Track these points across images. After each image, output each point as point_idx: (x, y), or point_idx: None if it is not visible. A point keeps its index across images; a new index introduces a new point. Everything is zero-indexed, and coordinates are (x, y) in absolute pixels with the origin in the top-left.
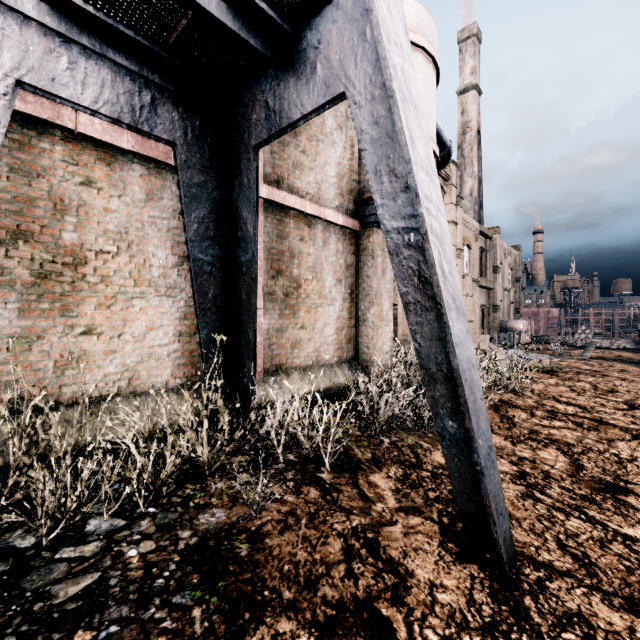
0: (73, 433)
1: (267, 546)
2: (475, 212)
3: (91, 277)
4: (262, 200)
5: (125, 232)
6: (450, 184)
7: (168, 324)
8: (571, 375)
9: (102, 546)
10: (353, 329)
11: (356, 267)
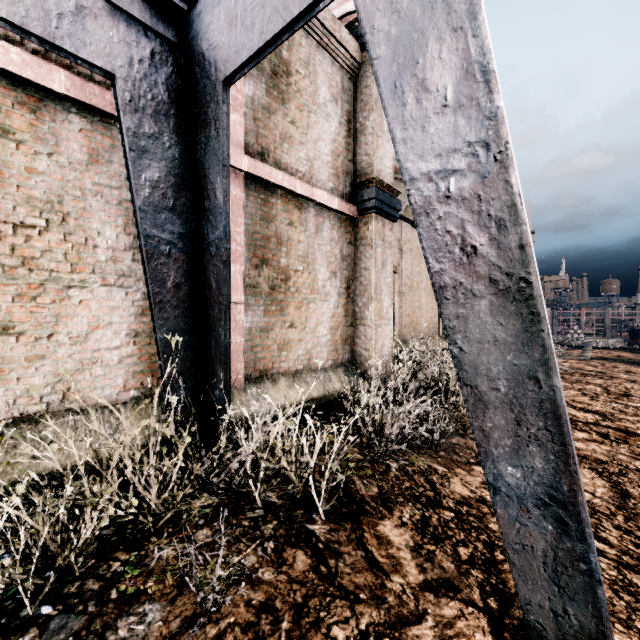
0: None
1: None
2: None
3: (7, 258)
4: (243, 174)
5: (58, 201)
6: None
7: (120, 321)
8: (577, 377)
9: None
10: (349, 328)
11: (353, 258)
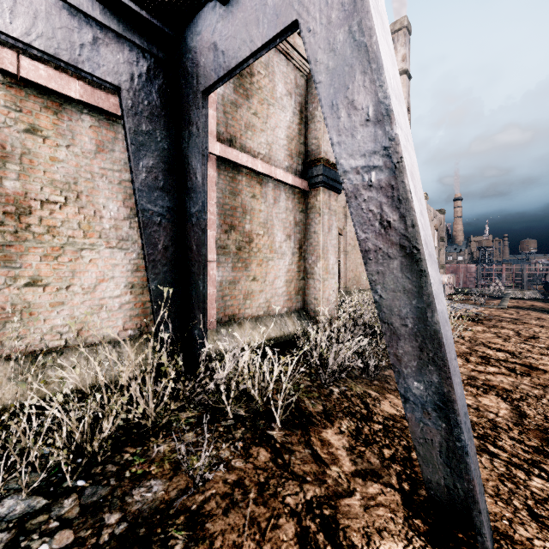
0: (13, 389)
1: (208, 534)
2: None
3: (36, 227)
4: (215, 157)
5: (74, 183)
6: None
7: (120, 276)
8: (494, 323)
9: (7, 540)
10: (301, 281)
11: (304, 224)
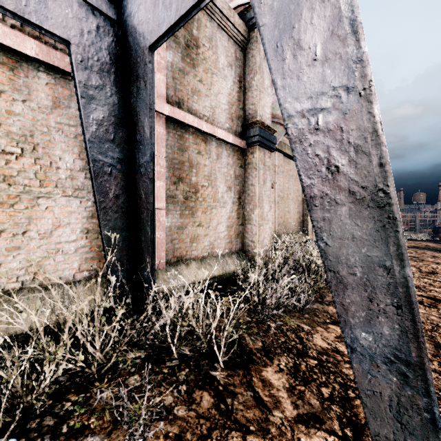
0: None
1: None
2: None
3: None
4: (165, 117)
5: (30, 135)
6: None
7: (75, 222)
8: None
9: None
10: (240, 226)
11: (243, 177)
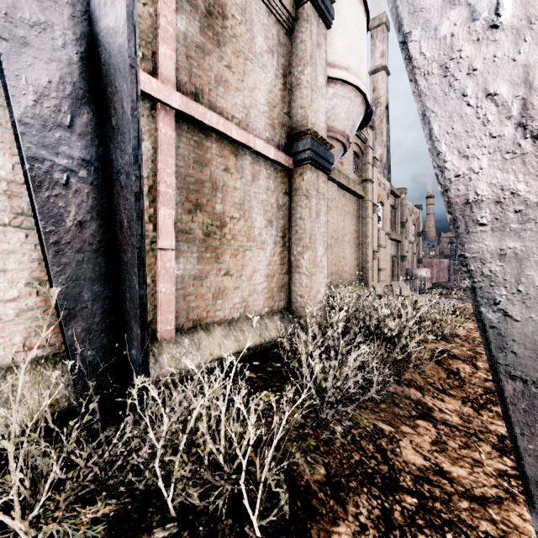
0: None
1: None
2: (384, 176)
3: None
4: (174, 112)
5: None
6: (367, 146)
7: (17, 268)
8: None
9: None
10: (285, 276)
11: (288, 208)
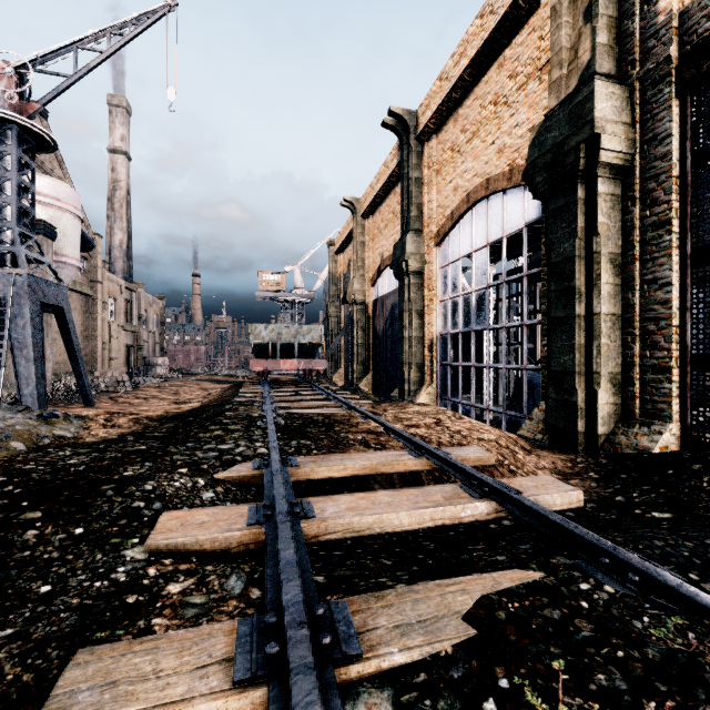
0: None
1: None
2: (125, 263)
3: None
4: None
5: None
6: (96, 252)
7: None
8: (167, 387)
9: None
10: None
11: None
